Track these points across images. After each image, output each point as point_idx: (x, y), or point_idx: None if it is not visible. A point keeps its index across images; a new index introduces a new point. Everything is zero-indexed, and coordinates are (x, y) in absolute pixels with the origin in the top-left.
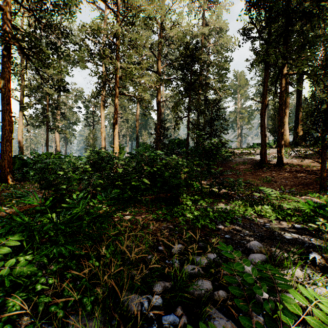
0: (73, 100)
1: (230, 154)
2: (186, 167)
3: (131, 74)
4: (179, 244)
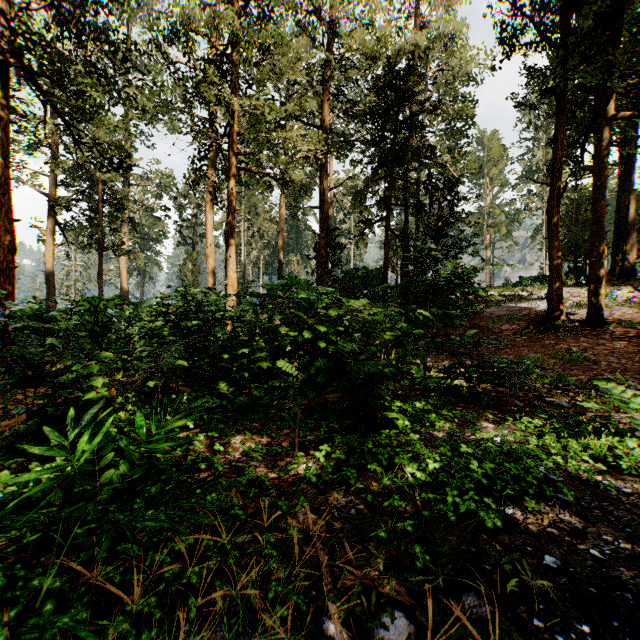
0: (153, 193)
1: (498, 297)
2: (388, 328)
3: (263, 119)
4: (396, 611)
